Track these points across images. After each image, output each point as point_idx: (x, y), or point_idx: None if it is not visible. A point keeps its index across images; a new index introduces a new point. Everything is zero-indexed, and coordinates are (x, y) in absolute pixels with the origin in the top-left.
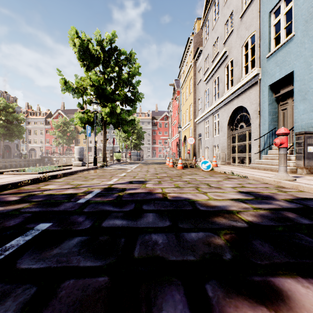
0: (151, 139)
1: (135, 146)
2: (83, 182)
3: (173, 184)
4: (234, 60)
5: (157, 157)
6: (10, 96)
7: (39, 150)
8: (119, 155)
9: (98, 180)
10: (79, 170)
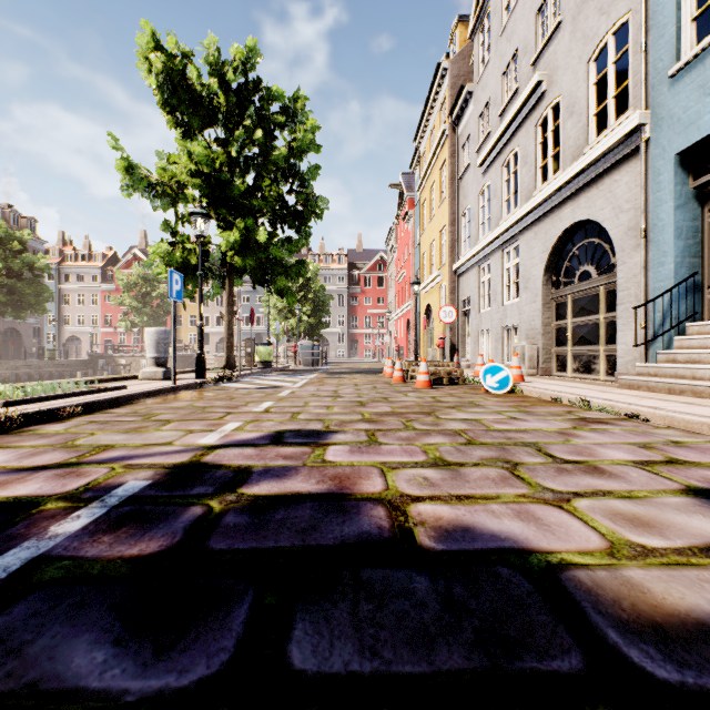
0: (346, 314)
1: (308, 332)
2: (124, 436)
3: (418, 446)
4: (563, 103)
5: (360, 357)
6: (19, 215)
7: (88, 341)
8: (268, 352)
9: (175, 429)
10: (145, 392)
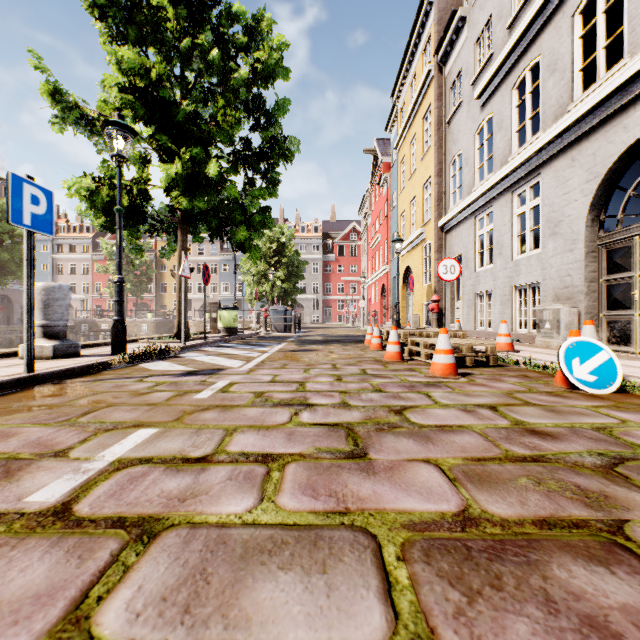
0: (321, 281)
1: (282, 297)
2: None
3: None
4: None
5: (334, 322)
6: None
7: (80, 307)
8: (232, 318)
9: None
10: None
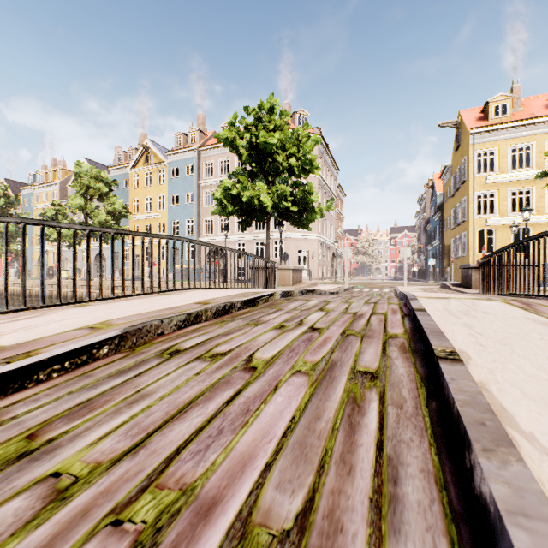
0: None
1: None
2: None
3: None
4: None
5: None
6: None
7: None
8: None
9: None
10: None
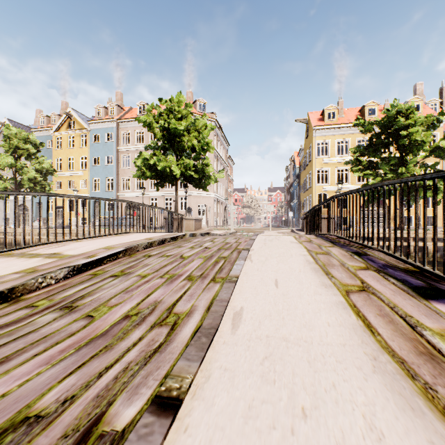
0: None
1: None
2: None
3: None
4: None
5: None
6: None
7: None
8: None
9: None
10: None
